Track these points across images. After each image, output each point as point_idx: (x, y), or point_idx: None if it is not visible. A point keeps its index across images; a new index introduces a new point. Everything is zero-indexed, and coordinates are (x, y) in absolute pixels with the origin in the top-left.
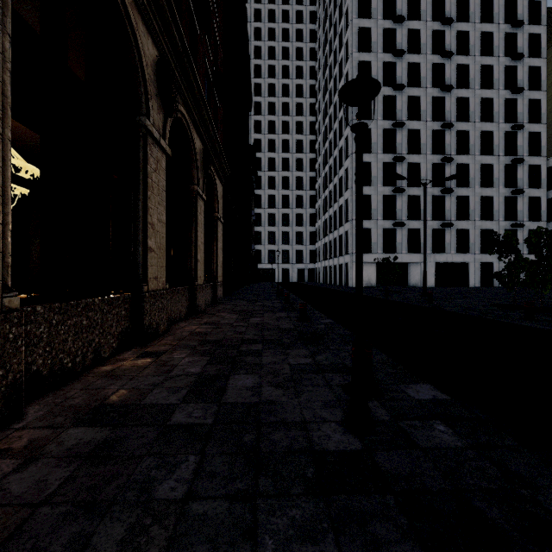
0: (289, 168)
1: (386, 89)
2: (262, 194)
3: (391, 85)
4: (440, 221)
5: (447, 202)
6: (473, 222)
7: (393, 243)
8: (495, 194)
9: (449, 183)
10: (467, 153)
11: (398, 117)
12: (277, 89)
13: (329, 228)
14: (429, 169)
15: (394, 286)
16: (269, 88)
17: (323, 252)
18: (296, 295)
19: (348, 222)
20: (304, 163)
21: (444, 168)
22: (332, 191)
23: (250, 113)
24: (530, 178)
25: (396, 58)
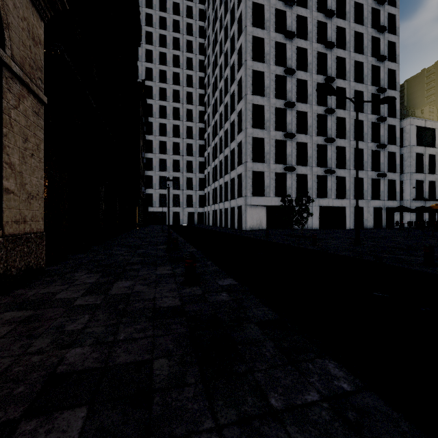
0: (180, 117)
1: (278, 35)
2: (153, 140)
3: (282, 33)
4: (323, 168)
5: (329, 151)
6: (348, 171)
7: (284, 187)
8: (365, 147)
9: (331, 133)
10: (344, 108)
11: (288, 65)
12: (168, 41)
13: (220, 173)
14: (315, 119)
15: (284, 229)
16: (160, 38)
17: (212, 196)
18: (196, 247)
19: (242, 164)
20: (194, 114)
21: (326, 119)
22: (223, 136)
23: (141, 59)
24: (388, 136)
25: (286, 7)
